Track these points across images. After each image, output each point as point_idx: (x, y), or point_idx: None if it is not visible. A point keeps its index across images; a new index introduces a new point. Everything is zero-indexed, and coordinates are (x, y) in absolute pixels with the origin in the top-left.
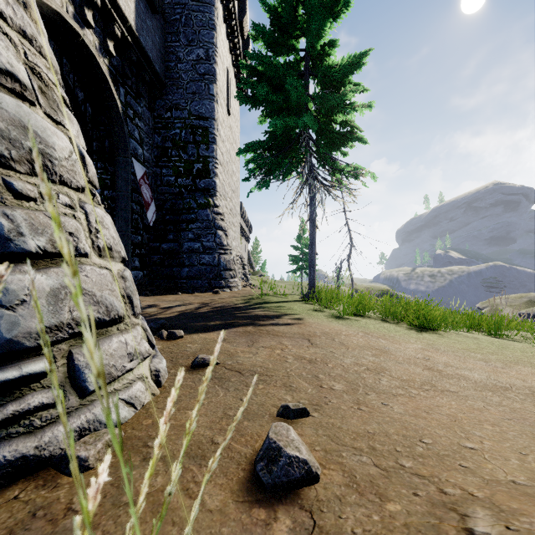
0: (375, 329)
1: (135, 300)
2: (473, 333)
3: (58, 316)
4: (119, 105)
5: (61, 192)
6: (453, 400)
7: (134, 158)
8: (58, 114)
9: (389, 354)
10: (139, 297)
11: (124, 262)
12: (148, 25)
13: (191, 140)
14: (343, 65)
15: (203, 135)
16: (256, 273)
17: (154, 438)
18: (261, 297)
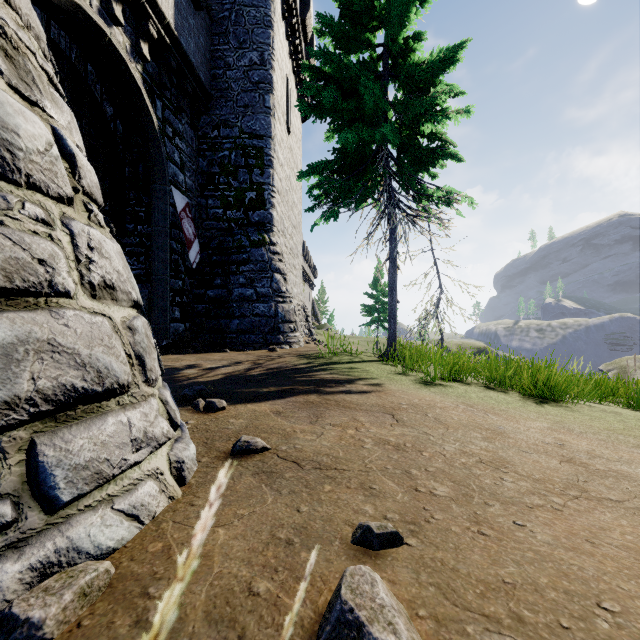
0: (480, 400)
1: (150, 361)
2: (607, 406)
3: (11, 387)
4: (155, 121)
5: (30, 200)
6: (622, 517)
7: (173, 186)
8: (32, 90)
9: (507, 438)
10: (178, 355)
11: (137, 307)
12: (190, 24)
13: (243, 164)
14: (433, 61)
15: (257, 157)
16: (322, 327)
17: (160, 579)
18: (328, 355)
